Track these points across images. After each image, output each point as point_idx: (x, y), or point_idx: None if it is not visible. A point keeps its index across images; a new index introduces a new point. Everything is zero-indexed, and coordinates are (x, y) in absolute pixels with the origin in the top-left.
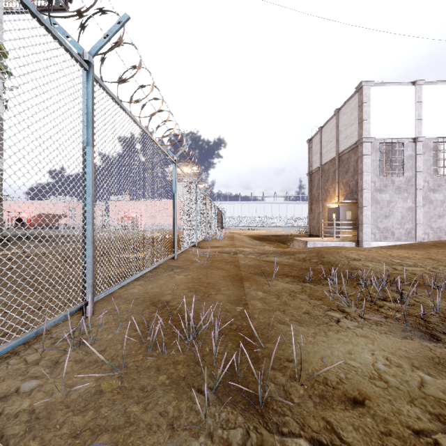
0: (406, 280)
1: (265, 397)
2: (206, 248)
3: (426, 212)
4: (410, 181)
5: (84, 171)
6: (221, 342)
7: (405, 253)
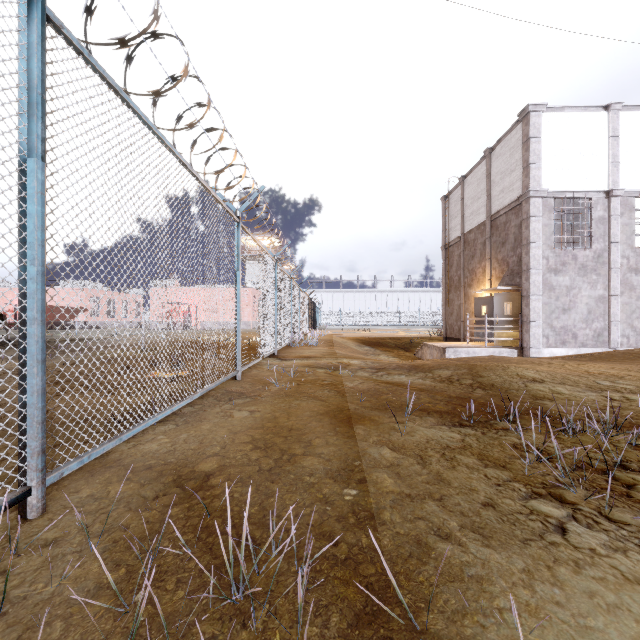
0: None
1: None
2: (290, 359)
3: (625, 304)
4: (601, 257)
5: (21, 209)
6: (314, 609)
7: (609, 368)
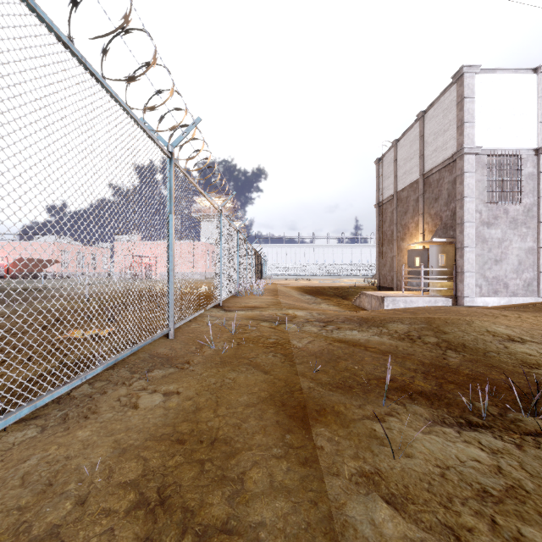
0: None
1: None
2: (235, 310)
3: None
4: (531, 211)
5: None
6: None
7: None
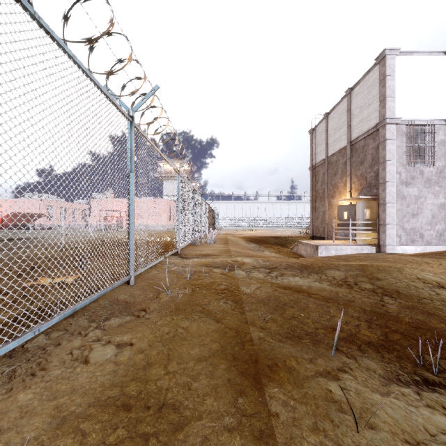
0: None
1: None
2: (190, 258)
3: None
4: (443, 172)
5: None
6: None
7: None
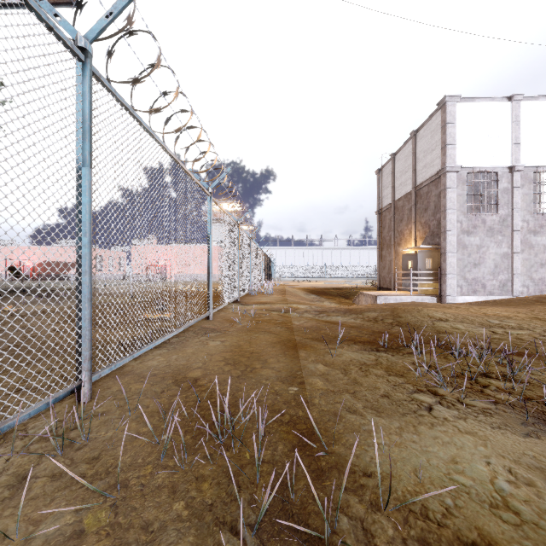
0: (512, 348)
1: None
2: (250, 305)
3: (526, 260)
4: (506, 221)
5: (78, 200)
6: (268, 443)
7: (503, 311)
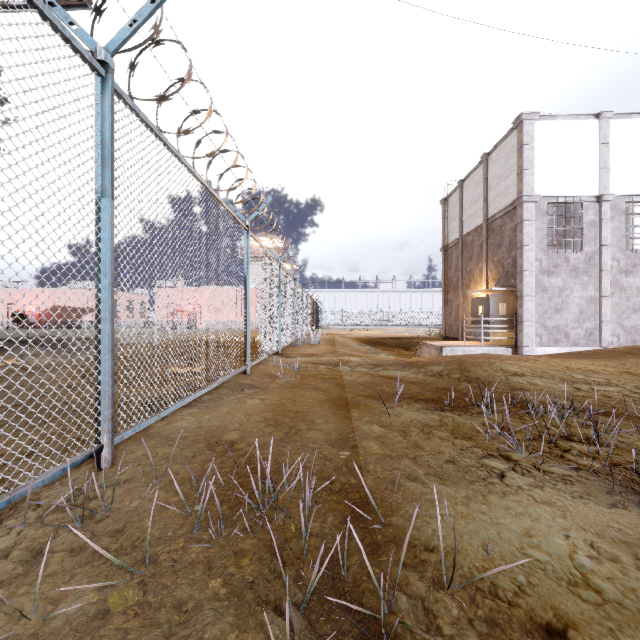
0: (598, 407)
1: (393, 630)
2: (294, 357)
3: (616, 305)
4: (592, 259)
5: (98, 236)
6: (316, 514)
7: (588, 364)
